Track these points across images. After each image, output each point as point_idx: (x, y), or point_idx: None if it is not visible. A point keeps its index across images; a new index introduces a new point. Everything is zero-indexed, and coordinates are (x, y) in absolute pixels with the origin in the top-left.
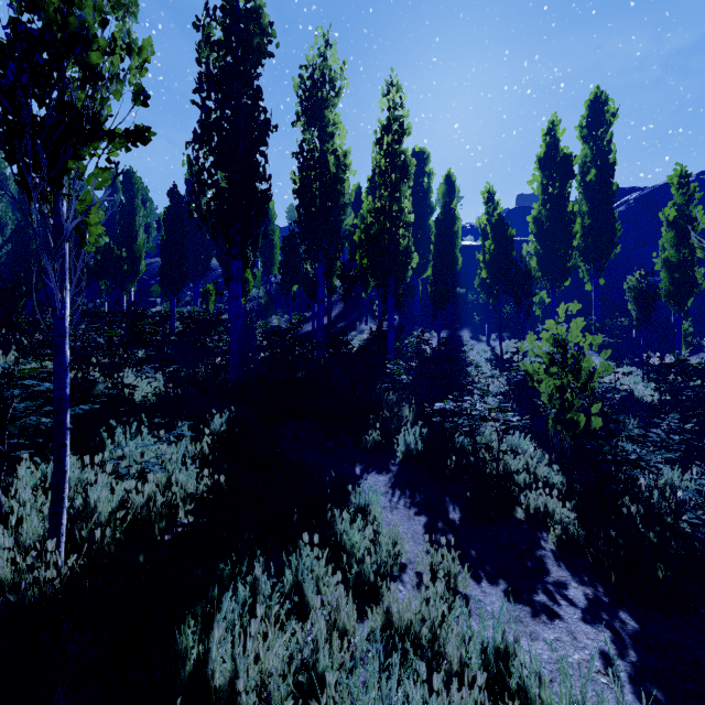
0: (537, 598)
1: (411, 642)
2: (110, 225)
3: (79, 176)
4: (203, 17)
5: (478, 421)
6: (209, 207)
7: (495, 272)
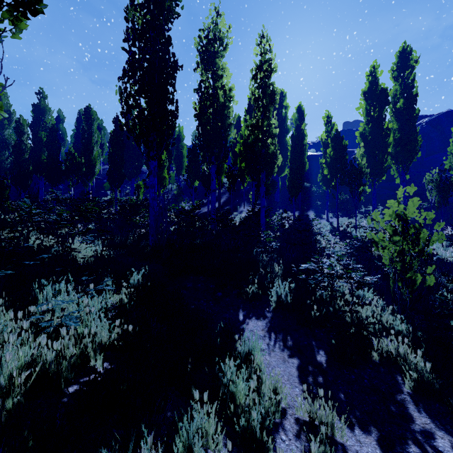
0: (409, 450)
1: None
2: (78, 144)
3: None
4: None
5: (334, 278)
6: (134, 122)
7: (333, 170)
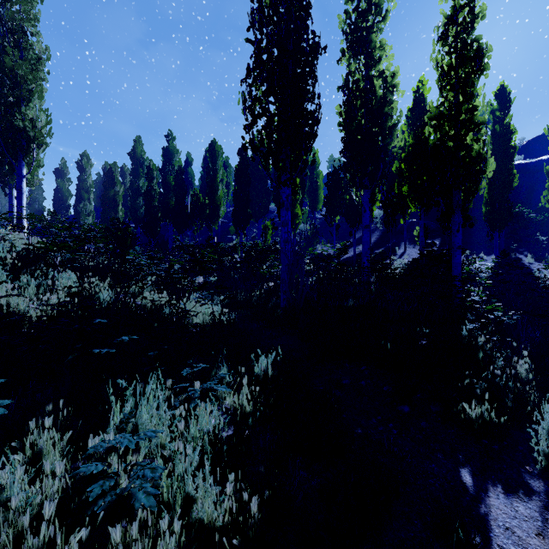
0: None
1: None
2: (205, 186)
3: None
4: None
5: None
6: (261, 137)
7: None
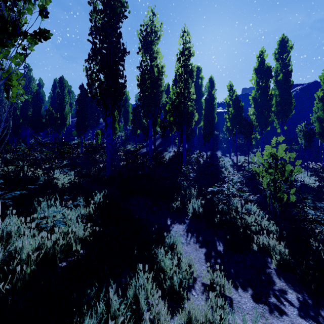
0: (270, 300)
1: None
2: (54, 103)
3: (5, 57)
4: None
5: (230, 197)
6: (96, 91)
7: (234, 123)
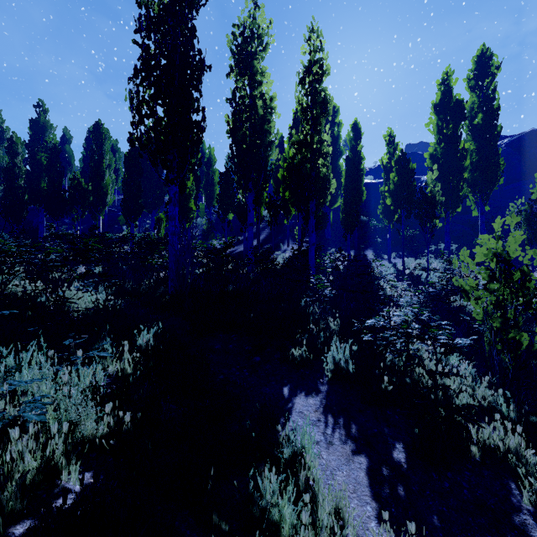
0: None
1: None
2: (88, 169)
3: None
4: None
5: (411, 339)
6: (148, 136)
7: (398, 200)
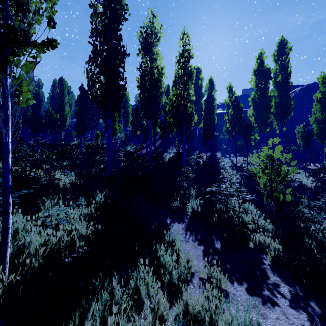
0: (264, 293)
1: (199, 322)
2: (53, 104)
3: (16, 65)
4: (93, 1)
5: (228, 197)
6: (96, 93)
7: (233, 124)
